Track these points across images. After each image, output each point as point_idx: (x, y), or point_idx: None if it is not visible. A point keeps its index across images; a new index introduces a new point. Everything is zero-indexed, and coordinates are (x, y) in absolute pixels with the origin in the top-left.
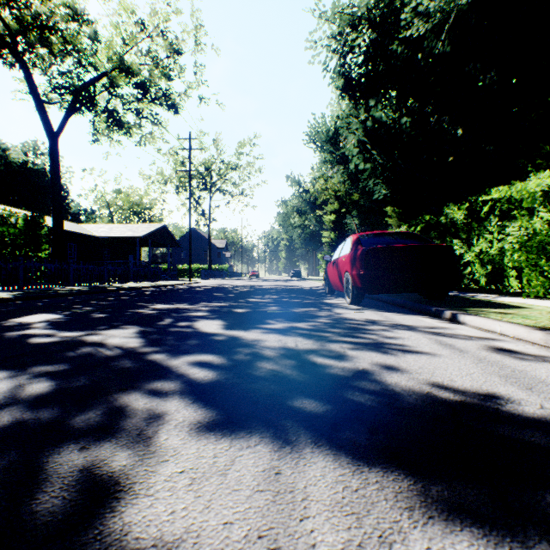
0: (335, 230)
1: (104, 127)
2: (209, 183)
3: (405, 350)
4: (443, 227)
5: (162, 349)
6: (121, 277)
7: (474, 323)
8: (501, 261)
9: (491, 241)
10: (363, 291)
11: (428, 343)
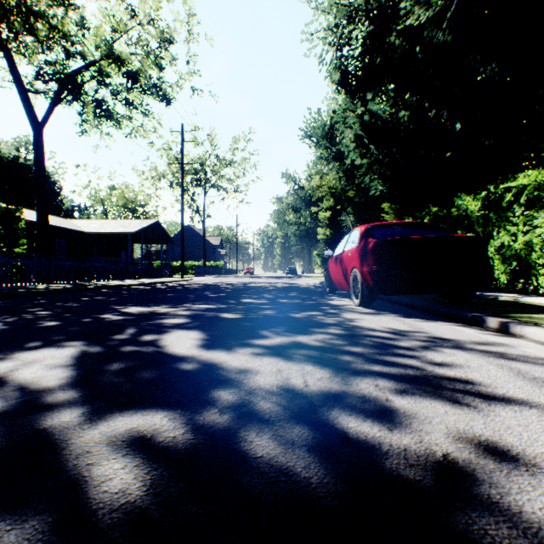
0: (330, 227)
1: (93, 119)
2: (203, 179)
3: (483, 394)
4: (454, 219)
5: (86, 394)
6: (109, 274)
7: (540, 337)
8: (528, 256)
9: (513, 234)
10: (377, 292)
11: (505, 376)
